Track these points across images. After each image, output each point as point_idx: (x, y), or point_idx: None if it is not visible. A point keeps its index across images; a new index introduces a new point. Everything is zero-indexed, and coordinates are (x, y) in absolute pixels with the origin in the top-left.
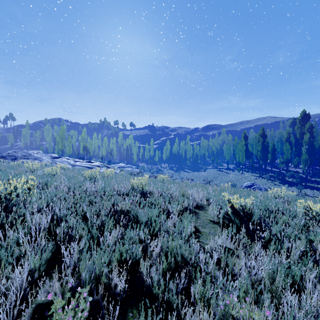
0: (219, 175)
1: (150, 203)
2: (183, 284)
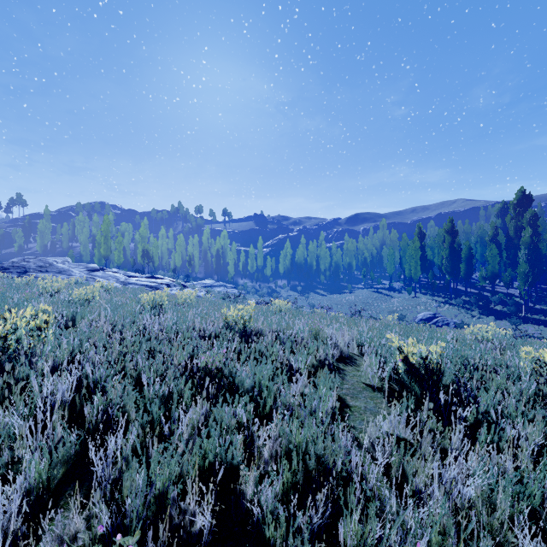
0: (376, 299)
1: (257, 352)
2: (322, 515)
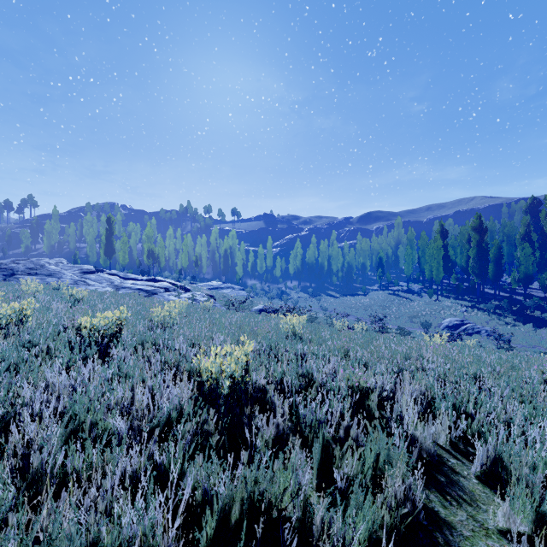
0: (394, 303)
1: (250, 493)
2: None
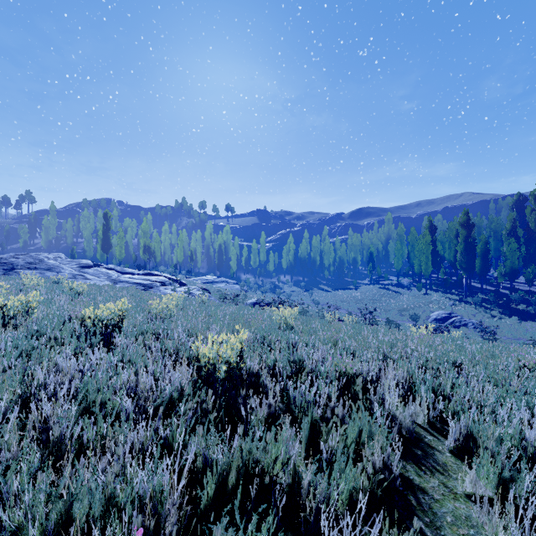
0: (384, 296)
1: (245, 461)
2: None
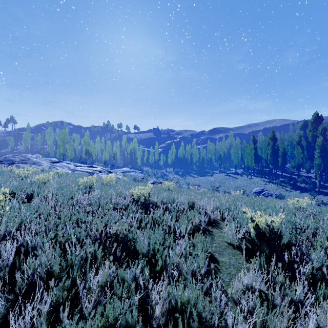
0: (227, 180)
1: (153, 220)
2: None
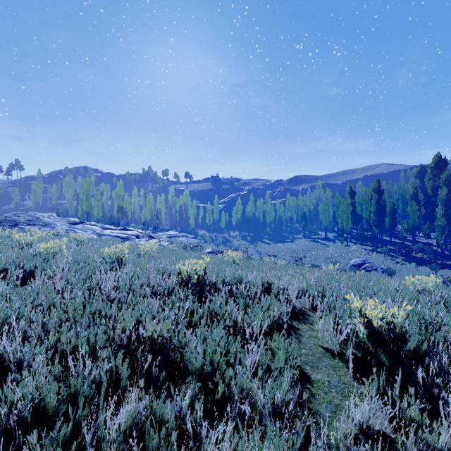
0: (314, 248)
1: (210, 312)
2: None
